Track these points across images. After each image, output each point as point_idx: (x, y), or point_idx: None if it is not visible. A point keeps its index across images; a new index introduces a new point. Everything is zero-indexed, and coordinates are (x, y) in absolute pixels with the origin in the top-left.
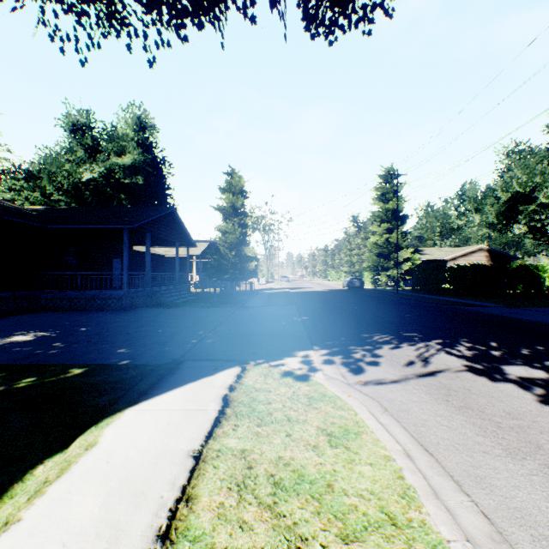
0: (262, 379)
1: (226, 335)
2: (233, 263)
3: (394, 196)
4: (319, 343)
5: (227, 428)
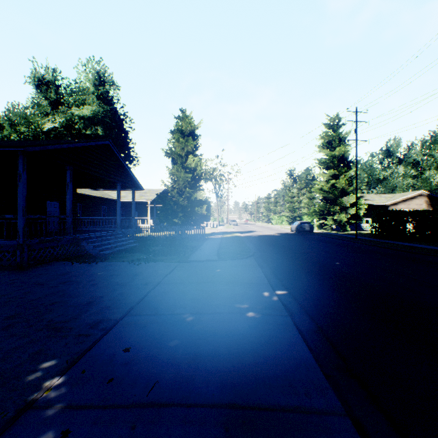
0: None
1: (91, 405)
2: (184, 207)
3: (340, 143)
4: None
5: None
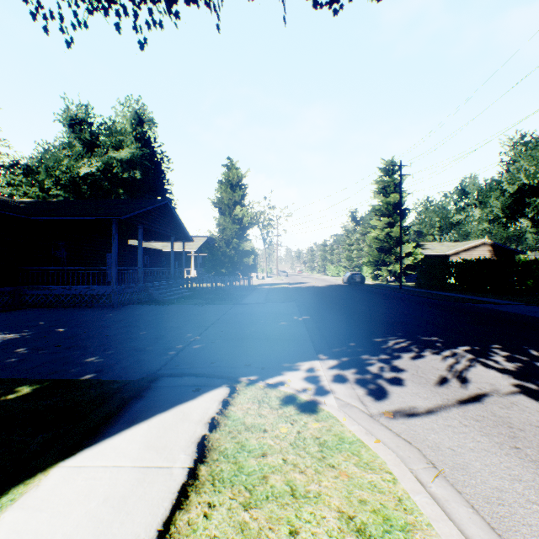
0: (255, 408)
1: (217, 339)
2: (231, 258)
3: (395, 189)
4: (325, 350)
5: (196, 512)
